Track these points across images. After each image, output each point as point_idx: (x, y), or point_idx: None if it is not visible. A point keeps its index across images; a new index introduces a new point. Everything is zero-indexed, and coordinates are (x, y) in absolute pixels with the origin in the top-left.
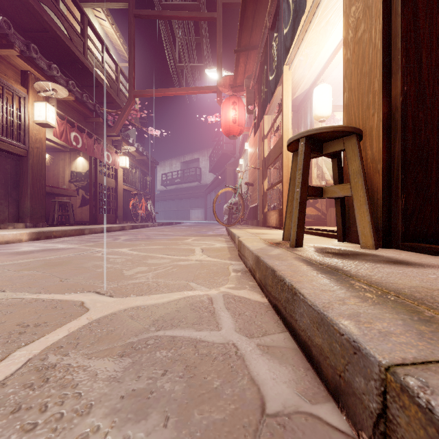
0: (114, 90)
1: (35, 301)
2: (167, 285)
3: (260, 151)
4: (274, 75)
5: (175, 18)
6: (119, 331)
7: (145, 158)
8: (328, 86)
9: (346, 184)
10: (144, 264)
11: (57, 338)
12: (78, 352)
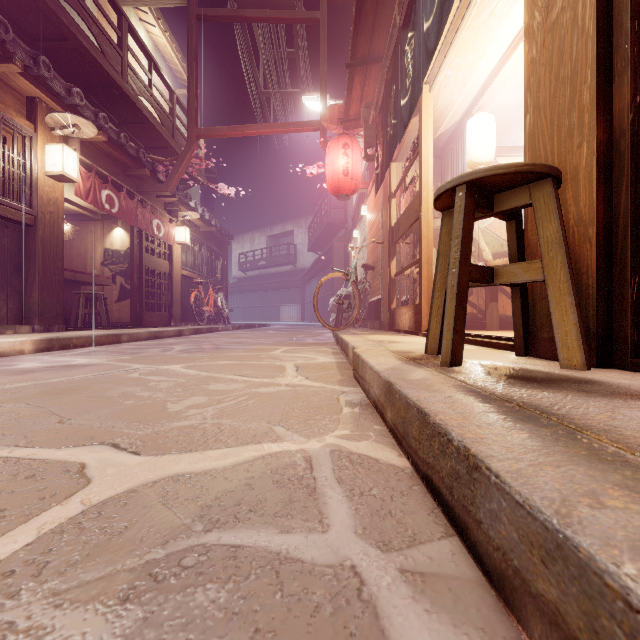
0: (167, 128)
1: (1, 463)
2: (235, 431)
3: (385, 218)
4: (407, 97)
5: (257, 21)
6: (133, 533)
7: (214, 230)
8: (489, 115)
9: (535, 262)
10: (203, 392)
11: (10, 549)
12: (39, 589)
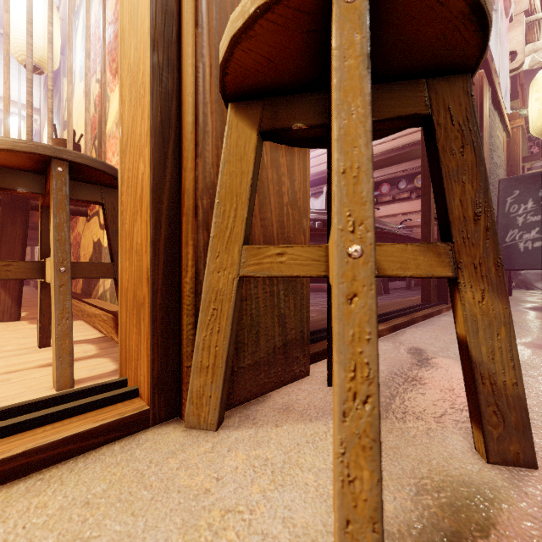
0: None
1: None
2: None
3: None
4: None
5: None
6: None
7: None
8: None
9: None
10: None
11: None
12: None
